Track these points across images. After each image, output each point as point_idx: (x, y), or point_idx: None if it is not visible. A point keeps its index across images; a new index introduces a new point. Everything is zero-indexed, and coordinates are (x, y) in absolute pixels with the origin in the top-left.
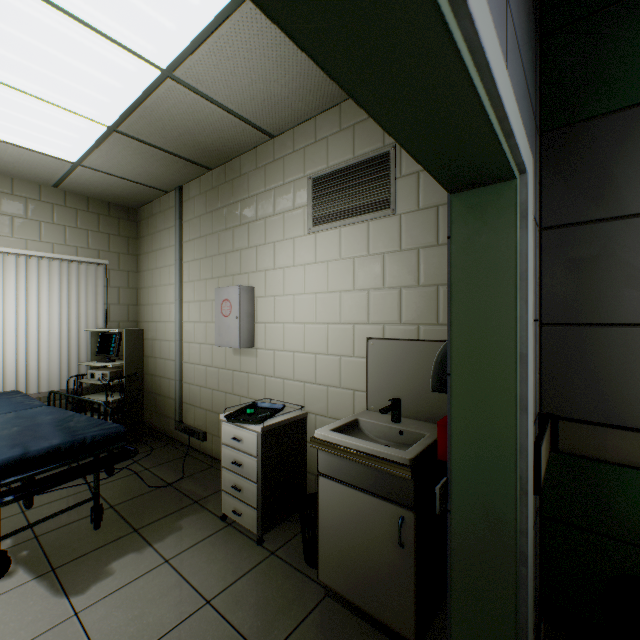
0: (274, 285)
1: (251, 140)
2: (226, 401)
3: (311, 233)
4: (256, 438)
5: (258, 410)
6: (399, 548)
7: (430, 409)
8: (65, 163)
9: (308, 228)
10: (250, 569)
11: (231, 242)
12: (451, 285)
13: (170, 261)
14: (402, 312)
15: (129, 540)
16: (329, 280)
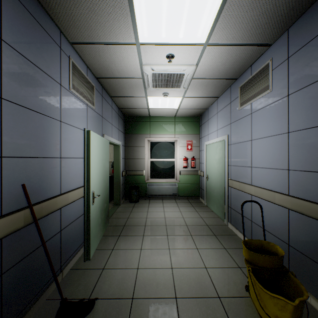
0: None
1: None
2: None
3: None
4: None
5: None
6: None
7: (110, 172)
8: None
9: None
10: None
11: None
12: (114, 155)
13: None
14: None
15: None
16: None
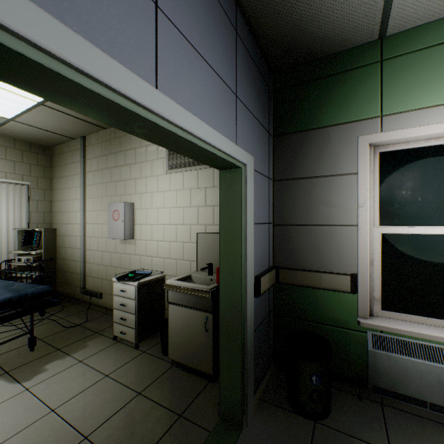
0: (146, 202)
1: None
2: (116, 272)
3: (167, 173)
4: (135, 289)
5: (136, 275)
6: (206, 332)
7: None
8: (2, 118)
9: (166, 171)
10: (131, 360)
11: (119, 175)
12: (220, 209)
13: (76, 184)
14: (214, 219)
15: (55, 354)
16: (177, 200)
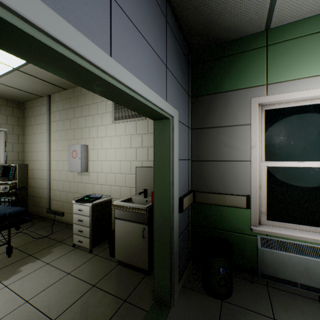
0: (97, 144)
1: None
2: (74, 197)
3: (114, 123)
4: (89, 208)
5: (90, 198)
6: (143, 239)
7: None
8: None
9: (112, 121)
10: (87, 261)
11: (77, 124)
12: (154, 148)
13: (43, 131)
14: (148, 156)
15: (27, 259)
16: (121, 143)
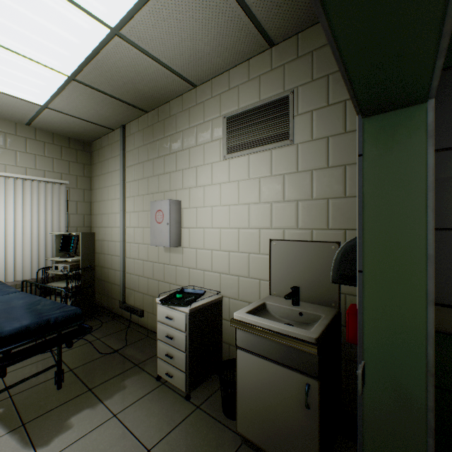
0: (196, 199)
1: (179, 89)
2: (159, 287)
3: (225, 159)
4: (185, 317)
5: (185, 295)
6: (305, 409)
7: (322, 295)
8: (35, 106)
9: (223, 155)
10: (181, 421)
11: (163, 167)
12: (363, 195)
13: (115, 181)
14: (299, 219)
15: (84, 398)
16: (240, 195)
